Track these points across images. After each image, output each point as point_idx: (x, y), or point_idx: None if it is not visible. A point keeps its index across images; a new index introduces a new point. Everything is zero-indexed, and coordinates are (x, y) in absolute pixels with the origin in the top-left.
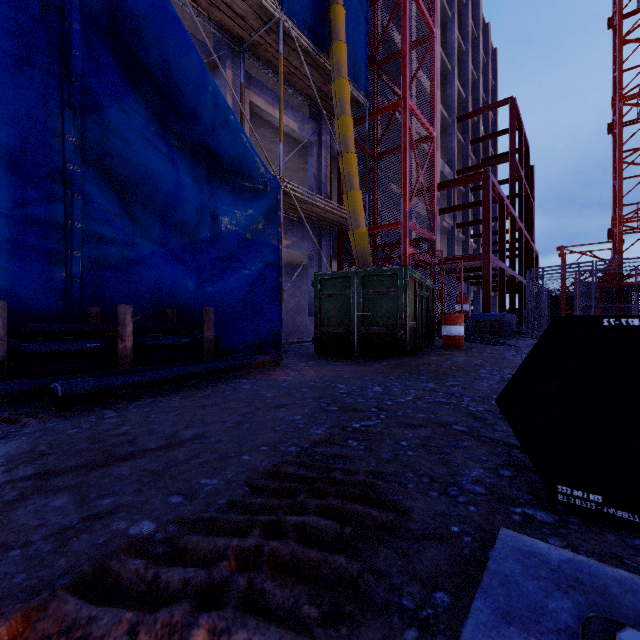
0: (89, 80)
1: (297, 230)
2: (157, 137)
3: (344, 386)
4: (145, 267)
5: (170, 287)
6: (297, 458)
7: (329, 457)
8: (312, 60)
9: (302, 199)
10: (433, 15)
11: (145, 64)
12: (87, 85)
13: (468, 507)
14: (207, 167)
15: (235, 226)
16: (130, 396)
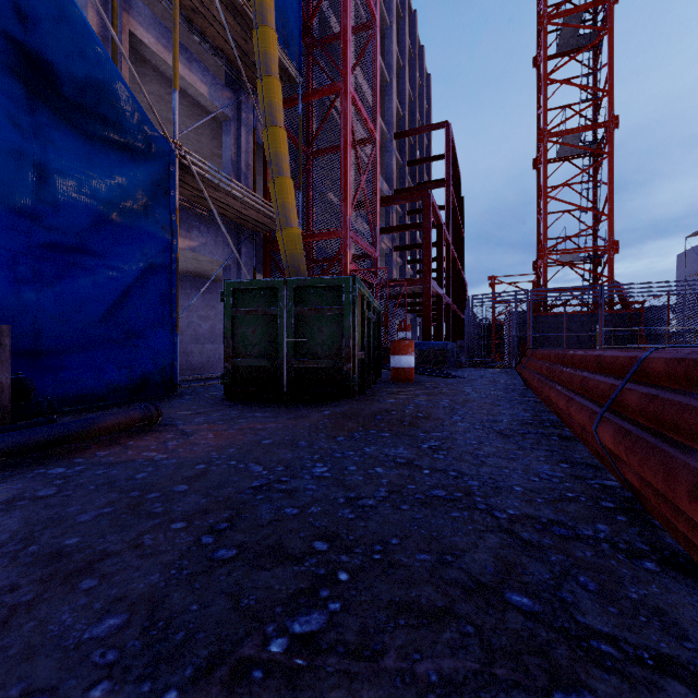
0: None
1: (207, 229)
2: None
3: (262, 468)
4: None
5: None
6: None
7: None
8: None
9: (211, 183)
10: None
11: None
12: None
13: None
14: (28, 87)
15: (88, 197)
16: None
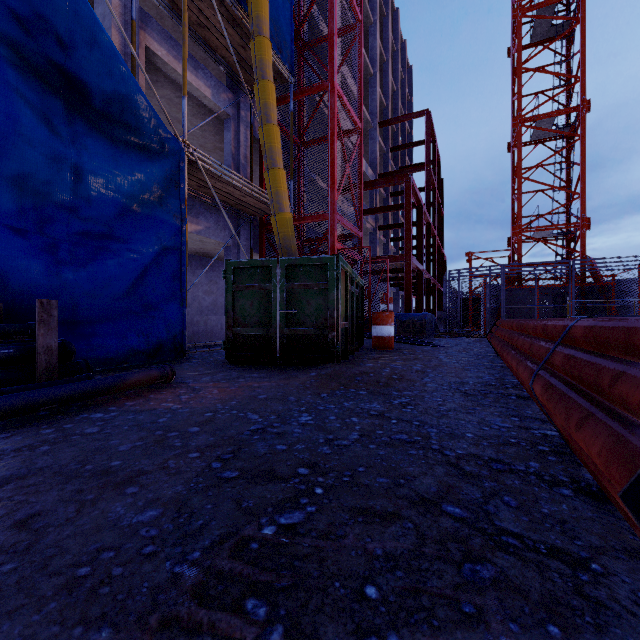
0: None
1: (210, 214)
2: None
3: (258, 416)
4: None
5: None
6: None
7: None
8: (227, 12)
9: (215, 175)
10: (360, 4)
11: None
12: None
13: None
14: (67, 103)
15: (114, 192)
16: None
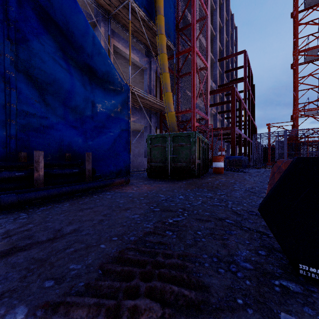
0: (20, 24)
1: (138, 113)
2: (61, 59)
3: (163, 195)
4: (53, 130)
5: (68, 141)
6: (135, 245)
7: (155, 244)
8: (146, 24)
9: (141, 96)
10: (207, 6)
11: (54, 18)
12: (19, 27)
13: (245, 281)
14: (89, 77)
15: (105, 109)
16: (39, 203)
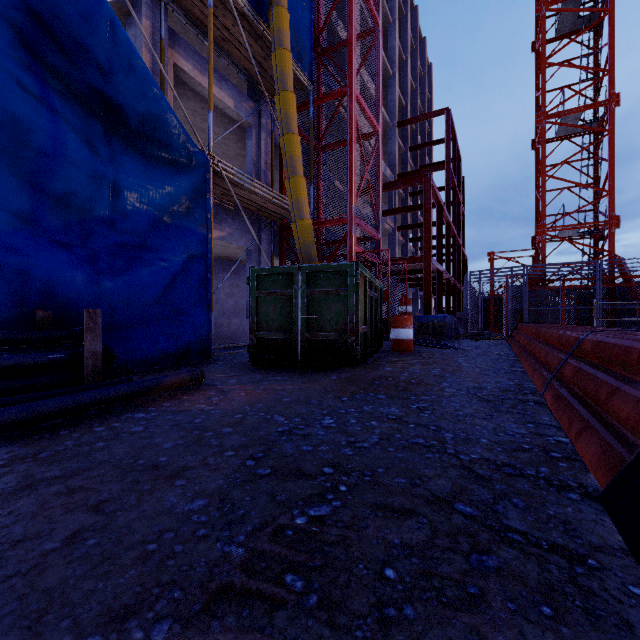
0: None
1: (233, 220)
2: (22, 69)
3: (284, 418)
4: (0, 250)
5: (44, 280)
6: None
7: None
8: (249, 26)
9: (238, 183)
10: (378, 8)
11: None
12: None
13: None
14: (106, 125)
15: (147, 205)
16: None
